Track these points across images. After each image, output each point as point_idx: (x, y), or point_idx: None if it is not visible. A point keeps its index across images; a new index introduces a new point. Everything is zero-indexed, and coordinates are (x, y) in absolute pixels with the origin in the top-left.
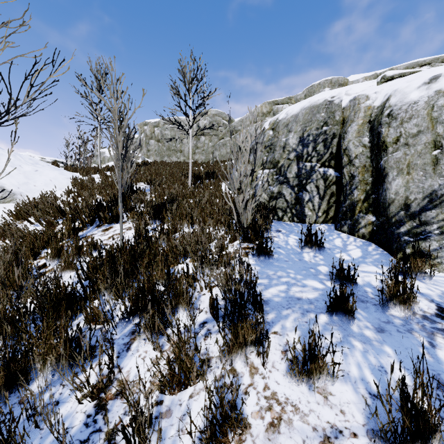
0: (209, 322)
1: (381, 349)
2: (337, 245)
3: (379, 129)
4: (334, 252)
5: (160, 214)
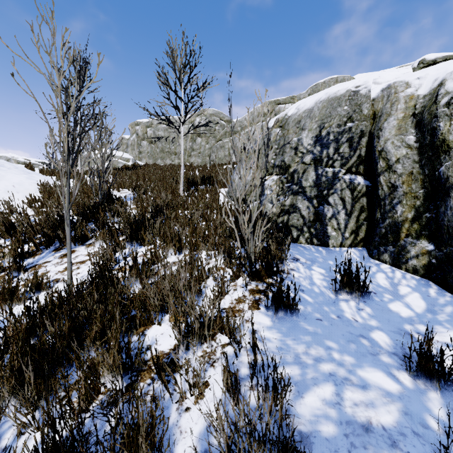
0: None
1: None
2: (383, 285)
3: (435, 123)
4: (385, 301)
5: (138, 234)
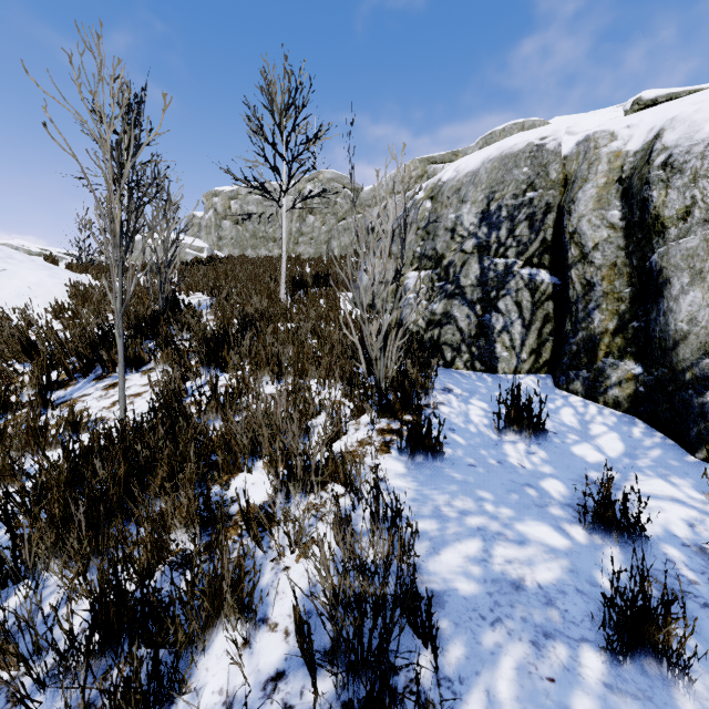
0: (290, 673)
1: None
2: (568, 423)
3: (646, 192)
4: (567, 442)
5: (219, 356)
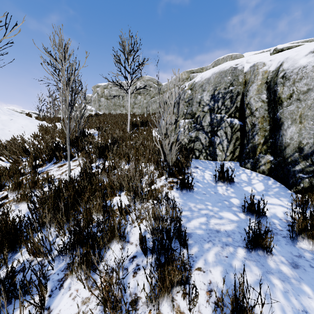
0: (138, 256)
1: (301, 289)
2: (243, 179)
3: (275, 88)
4: (242, 186)
5: (104, 154)
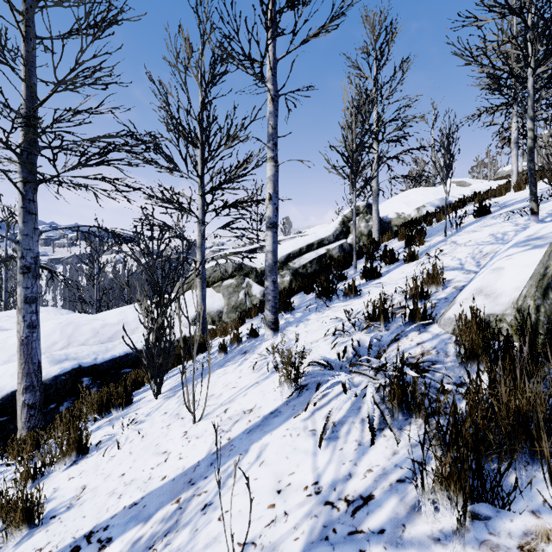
0: None
1: None
2: None
3: None
4: None
5: None
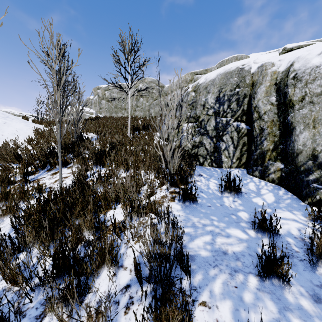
0: (132, 285)
1: None
2: (251, 189)
3: (286, 89)
4: (250, 197)
5: (101, 160)
